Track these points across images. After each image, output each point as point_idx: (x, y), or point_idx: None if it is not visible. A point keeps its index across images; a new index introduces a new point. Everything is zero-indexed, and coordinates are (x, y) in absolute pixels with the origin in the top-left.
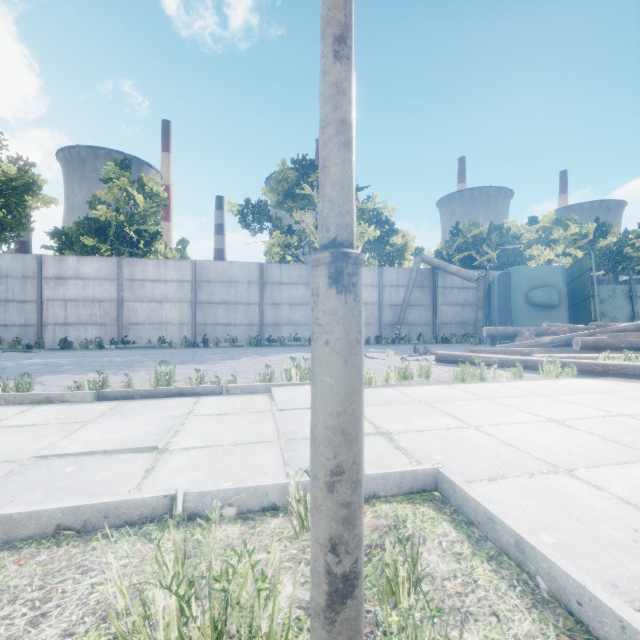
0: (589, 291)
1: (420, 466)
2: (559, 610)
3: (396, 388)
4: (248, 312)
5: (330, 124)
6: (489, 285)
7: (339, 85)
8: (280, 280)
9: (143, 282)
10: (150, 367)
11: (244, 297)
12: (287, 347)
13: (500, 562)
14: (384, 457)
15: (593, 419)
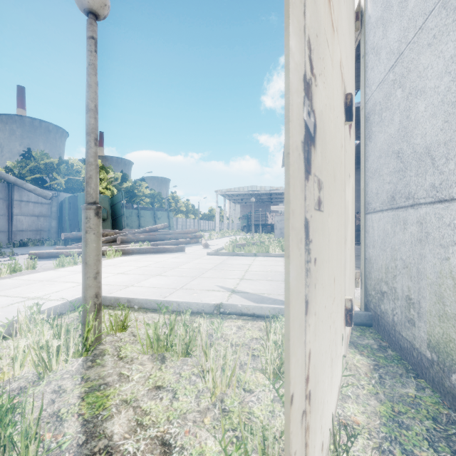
0: (122, 212)
1: (79, 296)
2: (141, 309)
3: (13, 278)
4: None
5: (94, 165)
6: (61, 203)
7: (96, 154)
8: None
9: None
10: None
11: None
12: None
13: (123, 309)
14: (48, 305)
15: (134, 270)
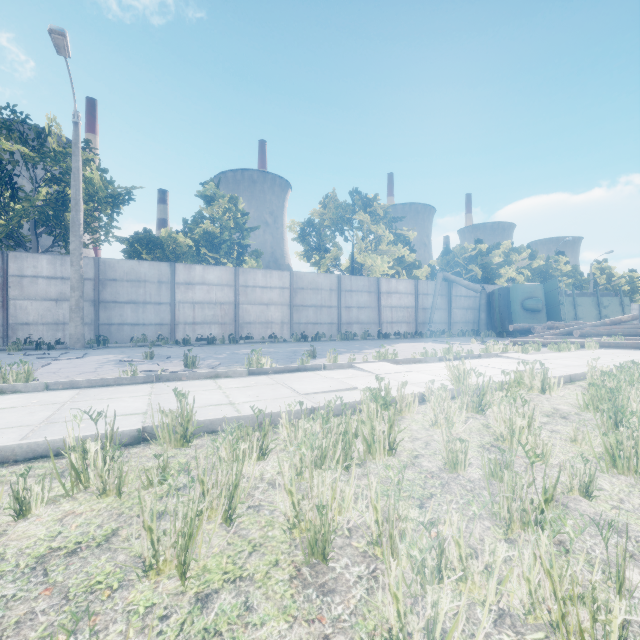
0: (559, 301)
1: None
2: None
3: (541, 354)
4: (330, 313)
5: None
6: (487, 295)
7: None
8: (350, 288)
9: (254, 288)
10: (360, 351)
11: (327, 301)
12: (371, 340)
13: None
14: None
15: None
